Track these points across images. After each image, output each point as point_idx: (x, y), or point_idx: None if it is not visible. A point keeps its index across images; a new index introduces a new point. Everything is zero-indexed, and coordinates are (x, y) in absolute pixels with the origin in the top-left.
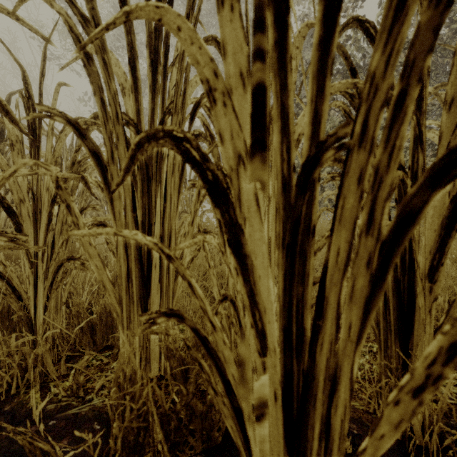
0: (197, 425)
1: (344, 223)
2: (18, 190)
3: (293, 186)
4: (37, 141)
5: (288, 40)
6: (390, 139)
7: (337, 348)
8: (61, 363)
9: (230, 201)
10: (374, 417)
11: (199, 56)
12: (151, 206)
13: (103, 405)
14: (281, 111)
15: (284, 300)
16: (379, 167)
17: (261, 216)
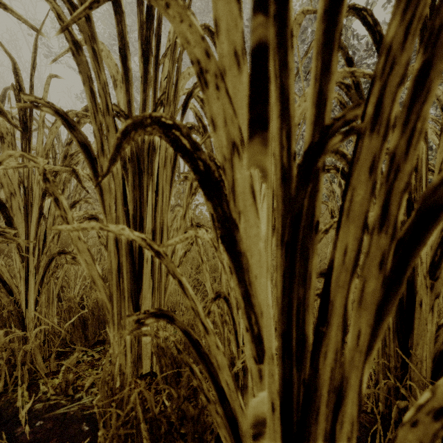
0: (189, 428)
1: (353, 218)
2: (8, 183)
3: (294, 176)
4: (28, 133)
5: (289, 12)
6: (410, 121)
7: (343, 358)
8: (50, 360)
9: (223, 193)
10: (372, 417)
11: (189, 34)
12: (143, 200)
13: (92, 404)
14: (281, 92)
15: (283, 303)
16: (395, 154)
17: (258, 210)
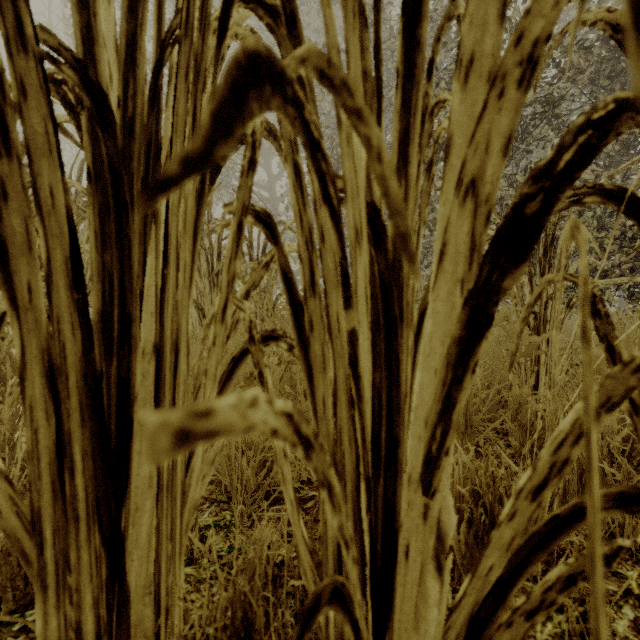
0: None
1: None
2: None
3: None
4: None
5: None
6: None
7: None
8: None
9: None
10: None
11: None
12: (131, 276)
13: None
14: None
15: None
16: None
17: None
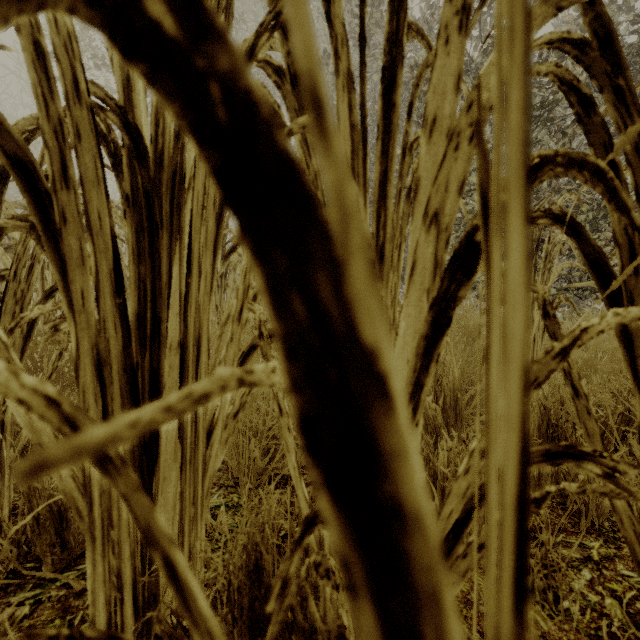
0: None
1: None
2: None
3: None
4: None
5: None
6: None
7: None
8: None
9: (319, 225)
10: None
11: None
12: (160, 283)
13: None
14: None
15: None
16: None
17: None
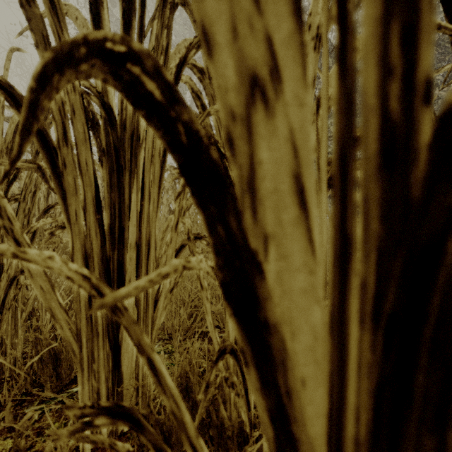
0: None
1: None
2: None
3: (424, 146)
4: None
5: None
6: None
7: None
8: (5, 412)
9: (230, 194)
10: None
11: None
12: (124, 205)
13: None
14: None
15: None
16: None
17: (313, 234)
